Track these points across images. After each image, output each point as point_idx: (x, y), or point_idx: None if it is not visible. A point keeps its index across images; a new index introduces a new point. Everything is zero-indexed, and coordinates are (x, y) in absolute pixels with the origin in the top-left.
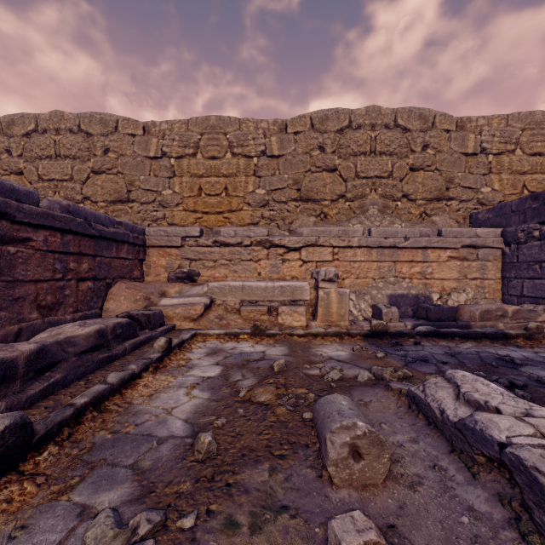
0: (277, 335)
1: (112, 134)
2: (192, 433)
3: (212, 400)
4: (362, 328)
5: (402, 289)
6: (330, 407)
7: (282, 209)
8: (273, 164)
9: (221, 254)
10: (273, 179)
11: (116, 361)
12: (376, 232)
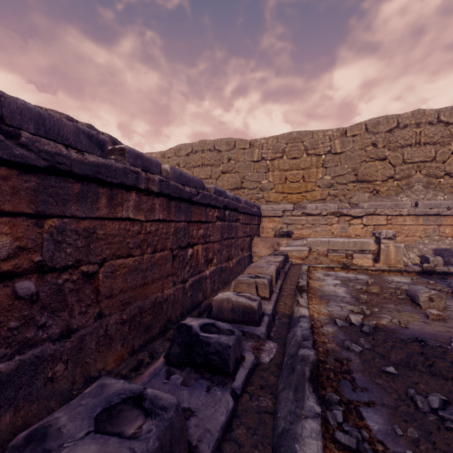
0: (357, 269)
1: (232, 149)
2: (351, 297)
3: (349, 290)
4: (414, 269)
5: (445, 245)
6: (417, 288)
7: (343, 188)
8: (336, 159)
9: (307, 220)
10: (336, 168)
11: (288, 274)
12: (422, 204)
